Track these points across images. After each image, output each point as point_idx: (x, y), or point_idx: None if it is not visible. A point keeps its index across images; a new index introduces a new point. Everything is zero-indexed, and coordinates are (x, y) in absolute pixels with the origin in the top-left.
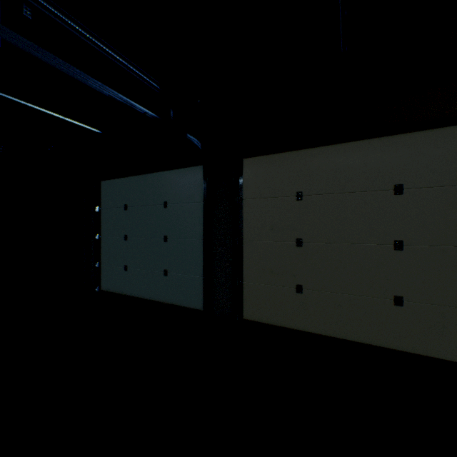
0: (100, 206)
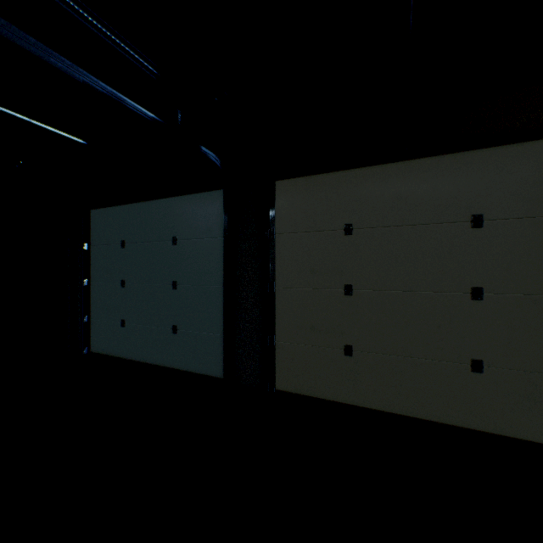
0: (89, 243)
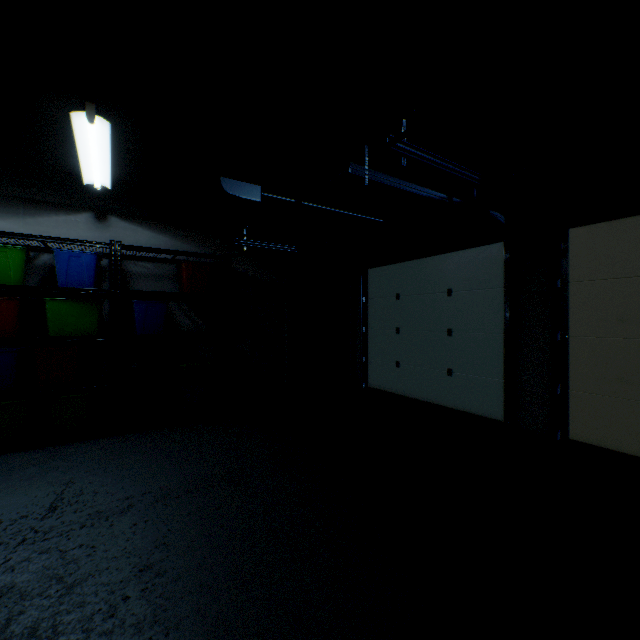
0: (366, 296)
